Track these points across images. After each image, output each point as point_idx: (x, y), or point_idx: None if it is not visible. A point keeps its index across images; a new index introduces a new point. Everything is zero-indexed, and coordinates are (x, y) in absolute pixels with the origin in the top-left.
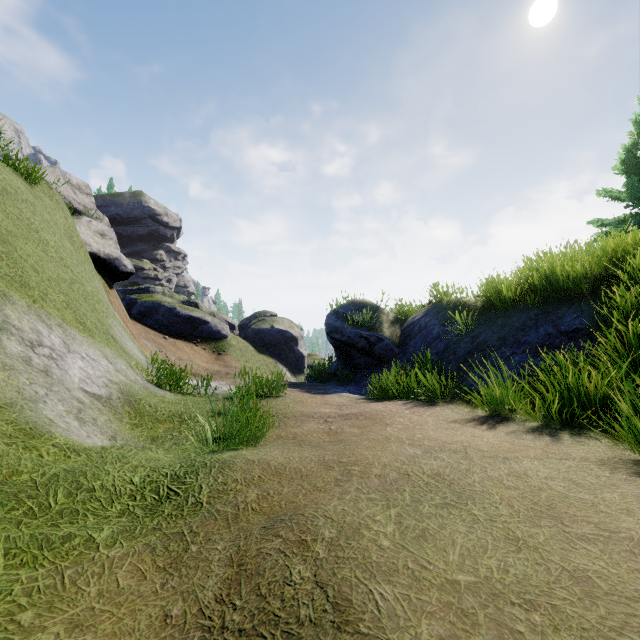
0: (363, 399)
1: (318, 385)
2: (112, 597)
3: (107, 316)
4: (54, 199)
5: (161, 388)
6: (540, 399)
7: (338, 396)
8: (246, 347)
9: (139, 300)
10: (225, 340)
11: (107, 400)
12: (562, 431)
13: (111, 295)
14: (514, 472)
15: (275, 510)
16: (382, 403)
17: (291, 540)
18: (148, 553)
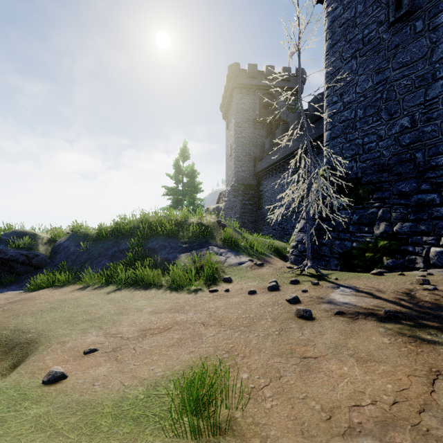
0: (24, 292)
1: None
2: None
3: None
4: None
5: None
6: (105, 277)
7: (4, 294)
8: None
9: None
10: None
11: None
12: (103, 287)
13: None
14: (77, 301)
15: None
16: (36, 292)
17: (1, 330)
18: None
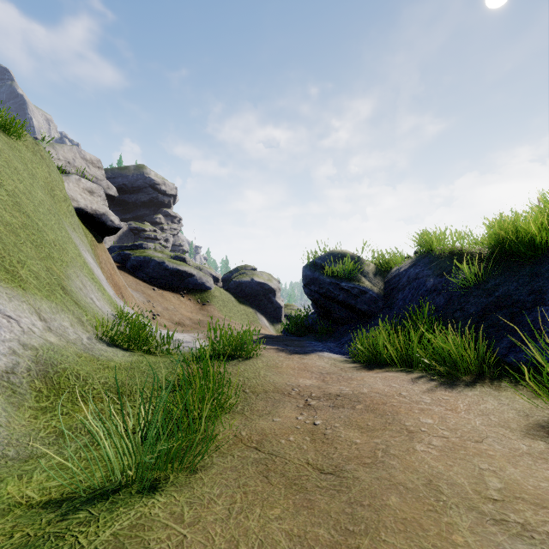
0: (348, 362)
1: (295, 339)
2: None
3: (68, 266)
4: (38, 154)
5: (117, 346)
6: None
7: (318, 357)
8: (228, 298)
9: (132, 255)
10: (209, 291)
11: (4, 375)
12: None
13: (99, 249)
14: None
15: None
16: (380, 376)
17: None
18: None
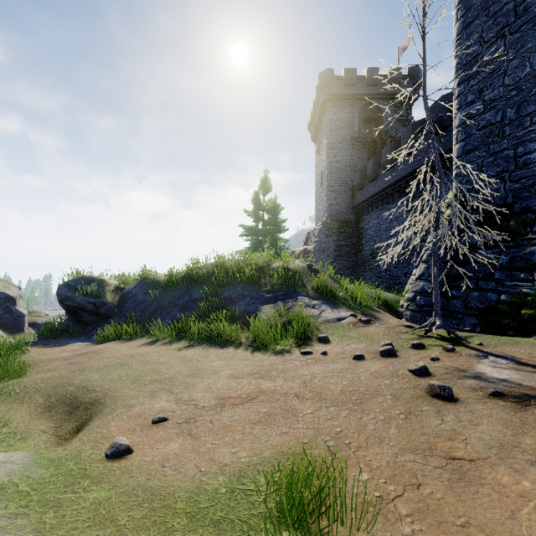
0: (91, 344)
1: (52, 341)
2: (6, 411)
3: None
4: None
5: None
6: (175, 331)
7: (72, 345)
8: None
9: None
10: None
11: None
12: (173, 342)
13: None
14: (145, 357)
15: (55, 385)
16: (103, 344)
17: (66, 385)
18: (8, 404)
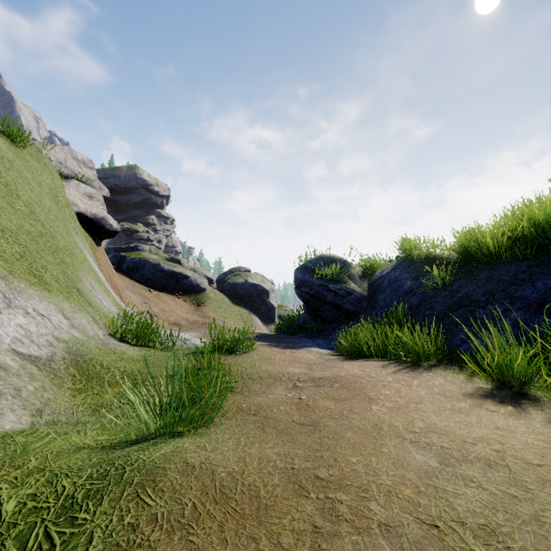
0: (333, 355)
1: (287, 337)
2: None
3: (79, 269)
4: (42, 162)
5: (127, 342)
6: None
7: (307, 351)
8: (222, 299)
9: (128, 257)
10: (204, 293)
11: (46, 362)
12: None
13: (98, 252)
14: None
15: None
16: (357, 364)
17: None
18: None
